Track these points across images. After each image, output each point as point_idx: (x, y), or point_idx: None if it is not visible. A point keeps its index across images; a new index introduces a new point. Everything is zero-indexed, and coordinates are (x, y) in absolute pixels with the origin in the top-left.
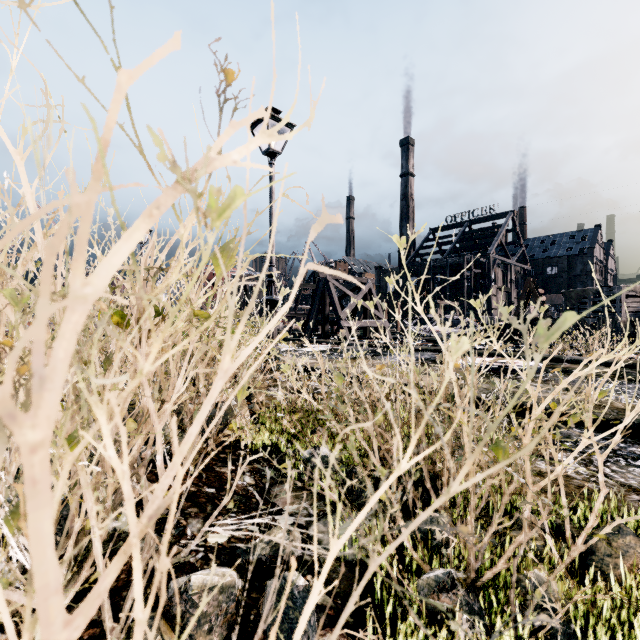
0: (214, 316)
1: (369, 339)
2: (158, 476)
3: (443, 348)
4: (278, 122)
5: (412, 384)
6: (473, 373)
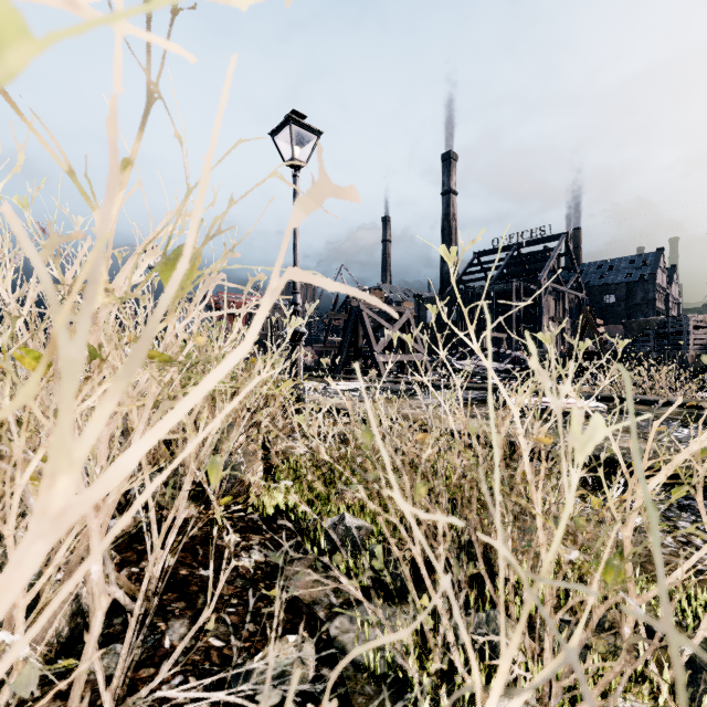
0: (34, 382)
1: (407, 375)
2: (141, 555)
3: (508, 400)
4: (303, 128)
5: (498, 525)
6: (655, 521)
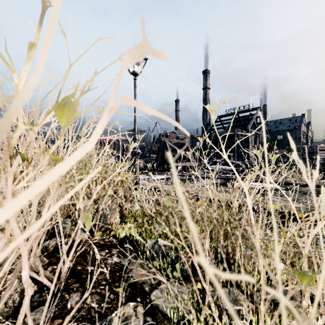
0: None
1: (187, 172)
2: (58, 259)
3: (242, 183)
4: None
5: (279, 279)
6: None
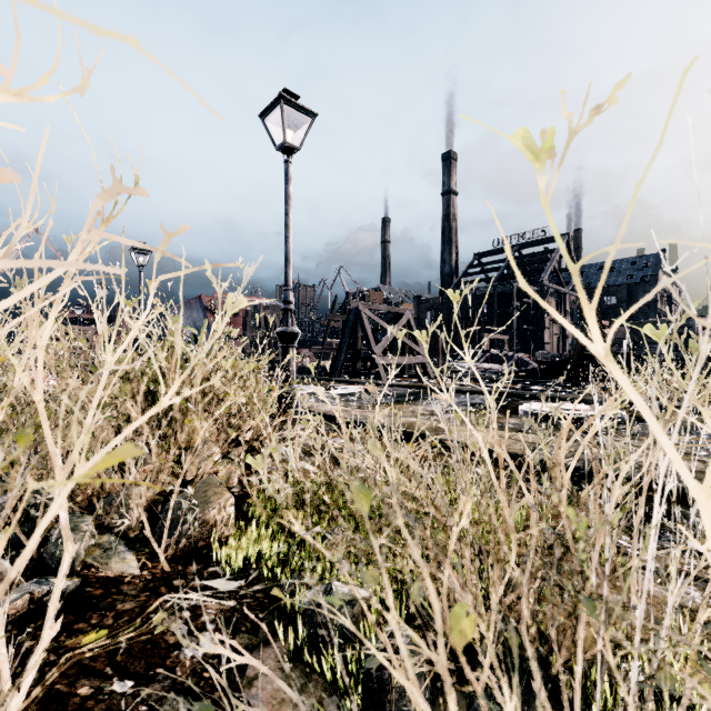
0: None
1: (407, 378)
2: (23, 661)
3: (683, 471)
4: (295, 109)
5: None
6: None
